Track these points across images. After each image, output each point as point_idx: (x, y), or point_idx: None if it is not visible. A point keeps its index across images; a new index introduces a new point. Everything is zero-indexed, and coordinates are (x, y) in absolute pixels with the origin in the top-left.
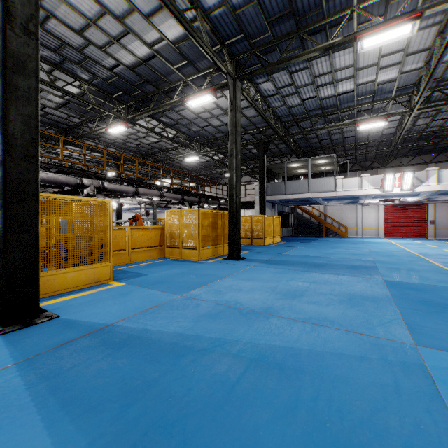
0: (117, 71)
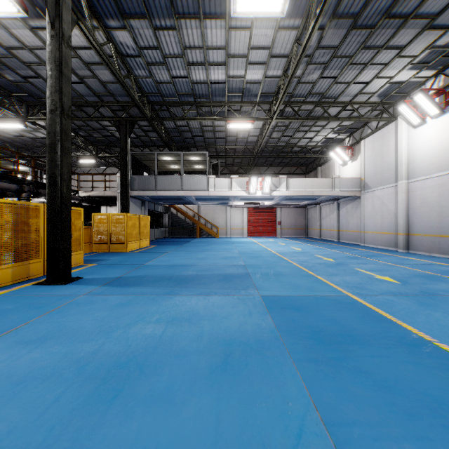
0: None
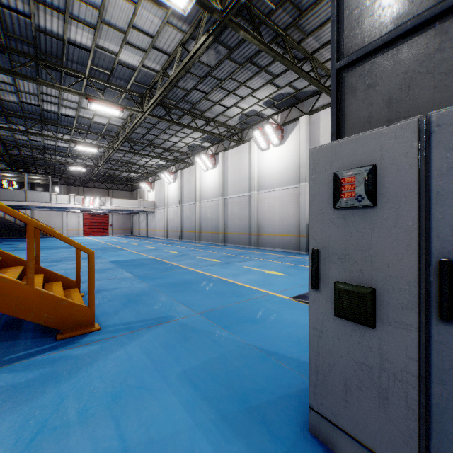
0: None
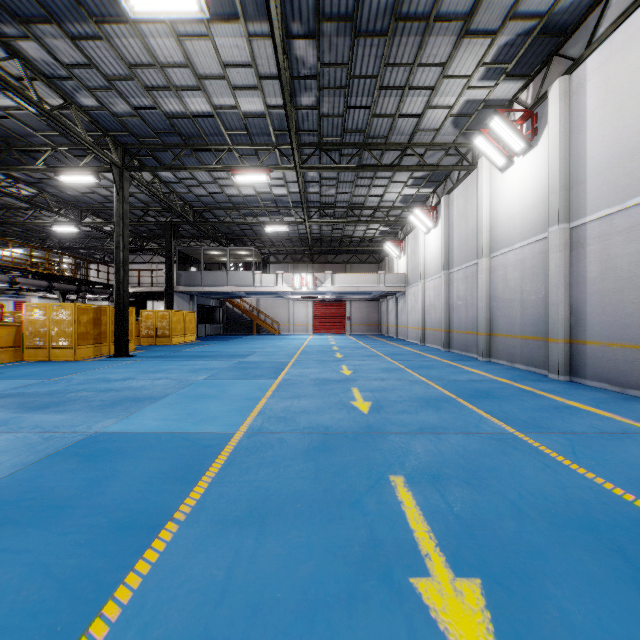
0: None
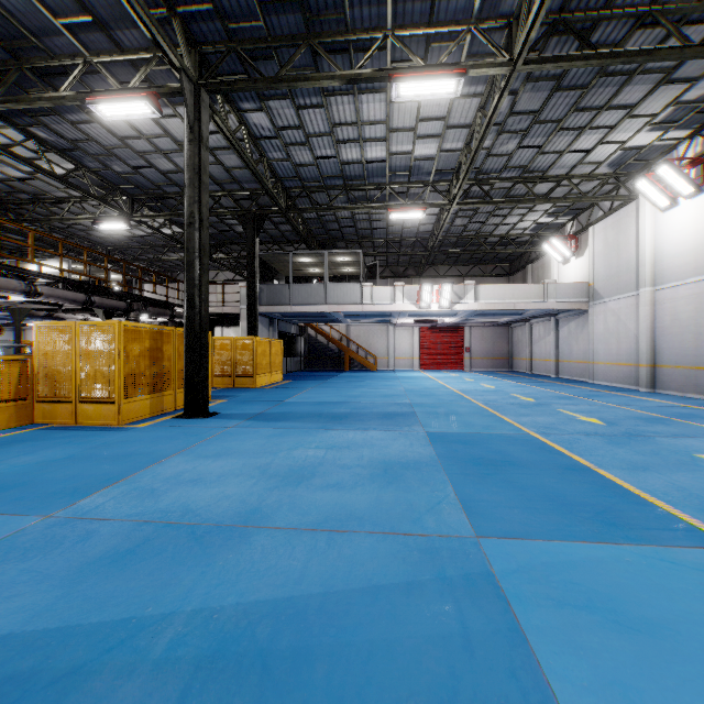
0: None
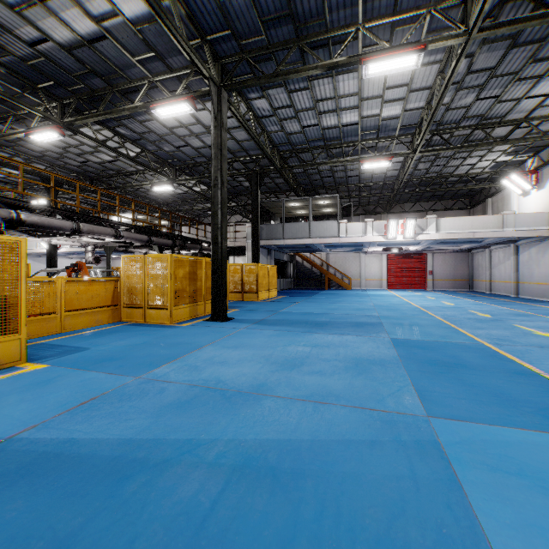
0: (43, 48)
